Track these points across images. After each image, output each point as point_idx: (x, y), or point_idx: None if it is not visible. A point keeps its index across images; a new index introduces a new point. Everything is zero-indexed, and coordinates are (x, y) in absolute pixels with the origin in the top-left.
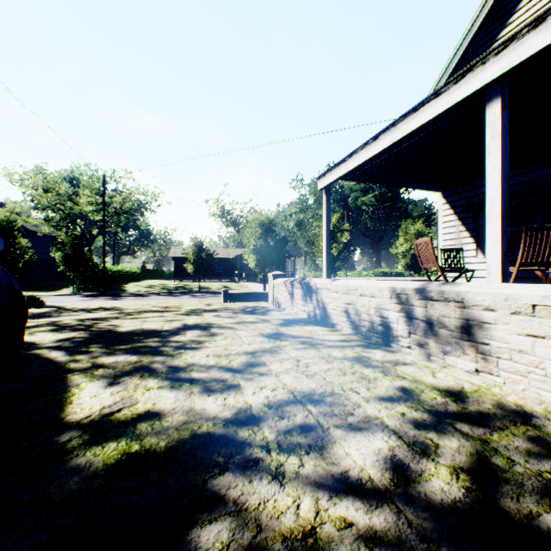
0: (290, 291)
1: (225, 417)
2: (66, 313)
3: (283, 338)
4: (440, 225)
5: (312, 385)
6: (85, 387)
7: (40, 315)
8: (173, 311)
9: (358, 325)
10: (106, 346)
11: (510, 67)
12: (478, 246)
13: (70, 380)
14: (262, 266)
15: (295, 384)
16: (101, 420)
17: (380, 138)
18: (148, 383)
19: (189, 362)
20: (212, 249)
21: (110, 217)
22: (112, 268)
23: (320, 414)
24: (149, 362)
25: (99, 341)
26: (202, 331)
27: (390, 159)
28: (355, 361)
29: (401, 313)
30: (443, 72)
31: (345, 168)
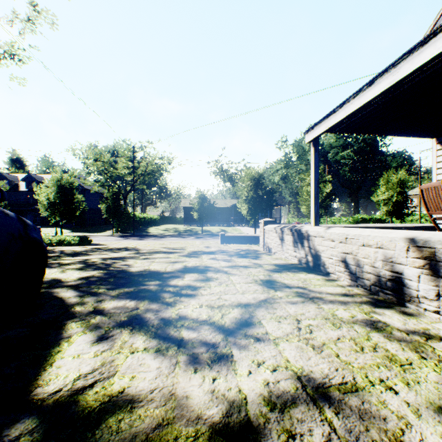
0: (280, 237)
1: (212, 421)
2: (97, 252)
3: (277, 288)
4: (434, 172)
5: (323, 366)
6: (74, 341)
7: (78, 253)
8: (178, 252)
9: (360, 276)
10: (113, 288)
11: None
12: None
13: (66, 328)
14: (252, 213)
15: (301, 362)
16: (66, 401)
17: (377, 82)
18: (135, 341)
19: (182, 313)
20: (212, 200)
21: (138, 177)
22: (139, 215)
23: (350, 436)
24: (144, 310)
25: (110, 281)
26: (199, 274)
27: (383, 106)
28: (368, 327)
29: (424, 270)
30: (439, 16)
31: (335, 118)
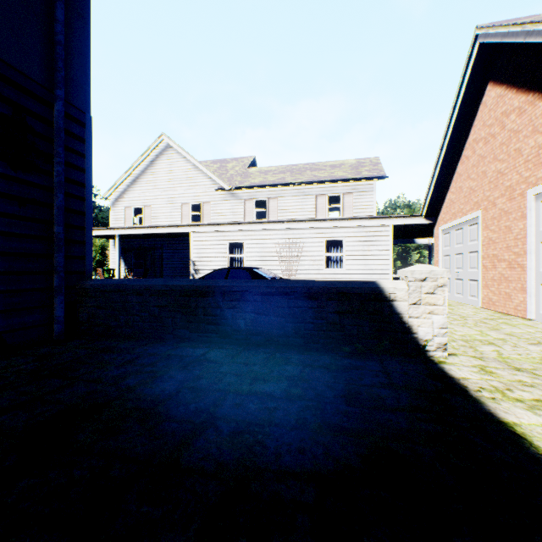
0: None
1: None
2: None
3: None
4: (111, 255)
5: None
6: None
7: None
8: None
9: None
10: None
11: (120, 234)
12: (126, 266)
13: None
14: None
15: None
16: None
17: None
18: None
19: None
20: None
21: None
22: None
23: None
24: None
25: None
26: None
27: None
28: None
29: None
30: (112, 188)
31: None
